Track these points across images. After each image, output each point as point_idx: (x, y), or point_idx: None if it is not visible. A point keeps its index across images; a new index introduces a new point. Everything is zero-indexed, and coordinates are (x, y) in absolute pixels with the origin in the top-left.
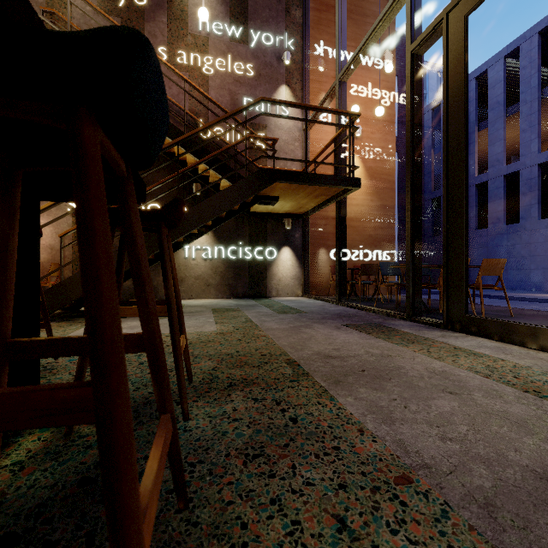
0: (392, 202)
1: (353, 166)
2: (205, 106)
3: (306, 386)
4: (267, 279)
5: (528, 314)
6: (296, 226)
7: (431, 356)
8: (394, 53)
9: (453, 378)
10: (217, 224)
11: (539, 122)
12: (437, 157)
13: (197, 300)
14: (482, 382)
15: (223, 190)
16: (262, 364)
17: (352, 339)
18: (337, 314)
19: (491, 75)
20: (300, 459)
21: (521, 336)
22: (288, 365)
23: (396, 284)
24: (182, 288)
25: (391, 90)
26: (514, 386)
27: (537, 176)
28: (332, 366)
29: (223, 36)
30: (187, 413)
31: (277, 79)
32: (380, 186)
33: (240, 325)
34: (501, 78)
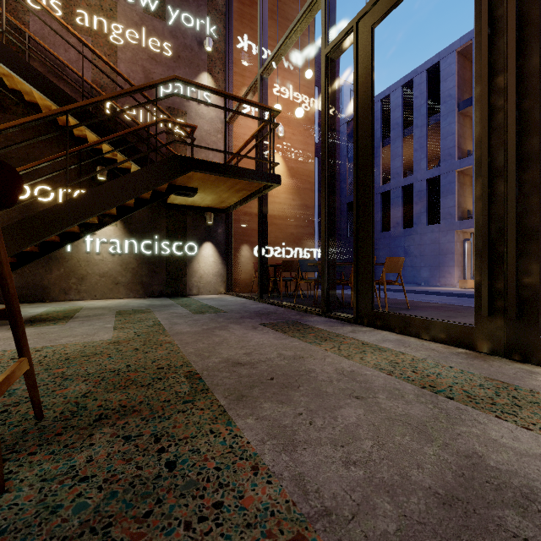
0: (312, 202)
1: (273, 162)
2: (110, 78)
3: (202, 408)
4: (187, 276)
5: (421, 306)
6: (219, 221)
7: (342, 354)
8: (313, 61)
9: (360, 378)
10: (124, 214)
11: (426, 144)
12: (351, 166)
13: (101, 301)
14: (386, 380)
15: (128, 174)
16: (154, 381)
17: (267, 340)
18: (257, 312)
19: (393, 100)
20: (162, 537)
21: (417, 328)
22: (188, 379)
23: (314, 281)
24: (83, 288)
25: (311, 96)
26: (413, 382)
27: (425, 189)
28: (239, 376)
29: (135, 5)
30: (1, 484)
31: (199, 64)
32: (301, 186)
33: (144, 330)
34: (400, 103)
